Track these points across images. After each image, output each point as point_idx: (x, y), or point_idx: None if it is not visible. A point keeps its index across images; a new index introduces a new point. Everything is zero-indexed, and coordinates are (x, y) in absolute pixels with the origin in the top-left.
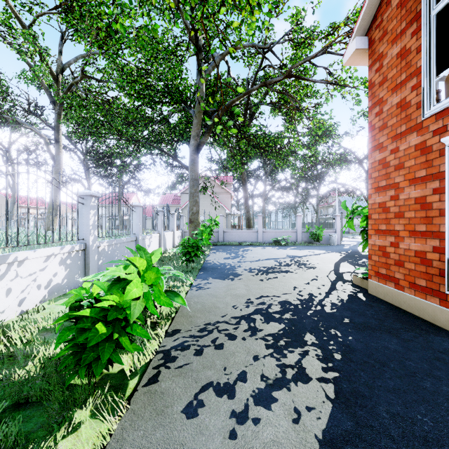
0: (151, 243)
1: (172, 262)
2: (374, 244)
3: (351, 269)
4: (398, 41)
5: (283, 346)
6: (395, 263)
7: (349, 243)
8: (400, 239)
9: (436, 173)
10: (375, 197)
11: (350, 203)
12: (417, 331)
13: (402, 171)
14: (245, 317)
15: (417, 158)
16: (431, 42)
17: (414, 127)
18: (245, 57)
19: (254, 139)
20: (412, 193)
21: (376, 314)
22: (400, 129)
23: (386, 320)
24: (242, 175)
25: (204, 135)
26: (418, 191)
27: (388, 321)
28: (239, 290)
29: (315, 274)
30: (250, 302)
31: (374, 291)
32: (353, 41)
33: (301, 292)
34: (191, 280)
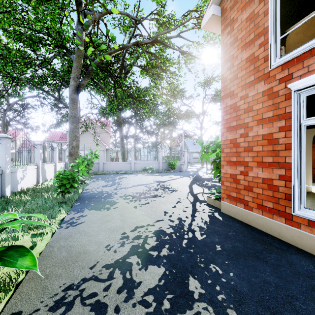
0: (26, 176)
1: (48, 193)
2: (226, 172)
3: (201, 190)
4: (248, 7)
5: (168, 313)
6: (244, 188)
7: (192, 170)
8: (249, 169)
9: (282, 114)
10: (227, 135)
11: (190, 143)
12: (275, 251)
13: (251, 113)
14: (120, 263)
15: (265, 102)
16: (277, 6)
17: (261, 77)
18: (121, 25)
19: (128, 89)
20: (260, 131)
21: (237, 235)
22: (249, 79)
23: (248, 242)
24: (118, 118)
25: (84, 78)
26: (265, 129)
27: (249, 242)
28: (114, 222)
29: (178, 197)
30: (126, 236)
31: (226, 210)
32: (210, 8)
33: (171, 218)
34: (64, 214)
